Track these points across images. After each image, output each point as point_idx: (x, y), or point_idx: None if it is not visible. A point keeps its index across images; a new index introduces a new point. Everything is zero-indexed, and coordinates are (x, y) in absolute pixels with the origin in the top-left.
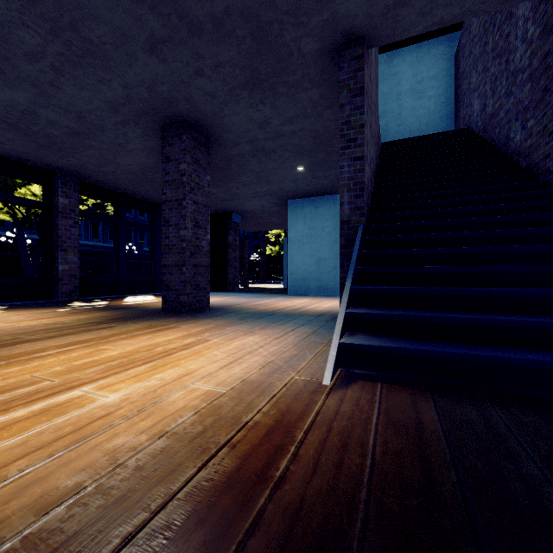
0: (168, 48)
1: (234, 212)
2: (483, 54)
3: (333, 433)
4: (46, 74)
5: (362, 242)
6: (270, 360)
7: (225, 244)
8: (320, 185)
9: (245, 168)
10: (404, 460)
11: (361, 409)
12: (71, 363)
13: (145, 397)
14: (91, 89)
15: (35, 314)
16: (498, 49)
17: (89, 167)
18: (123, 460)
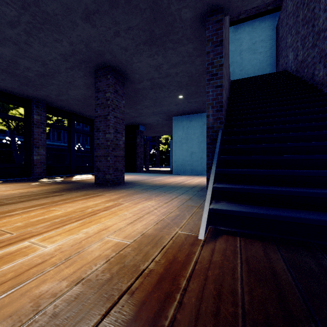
0: (96, 17)
1: (140, 125)
2: (296, 23)
3: (209, 281)
4: (21, 36)
5: (221, 140)
6: (161, 219)
7: (134, 143)
8: (192, 107)
9: (147, 96)
10: (269, 310)
11: (228, 259)
12: (28, 220)
13: (72, 248)
14: (50, 46)
15: (17, 186)
16: (307, 19)
17: (52, 96)
18: (44, 307)
